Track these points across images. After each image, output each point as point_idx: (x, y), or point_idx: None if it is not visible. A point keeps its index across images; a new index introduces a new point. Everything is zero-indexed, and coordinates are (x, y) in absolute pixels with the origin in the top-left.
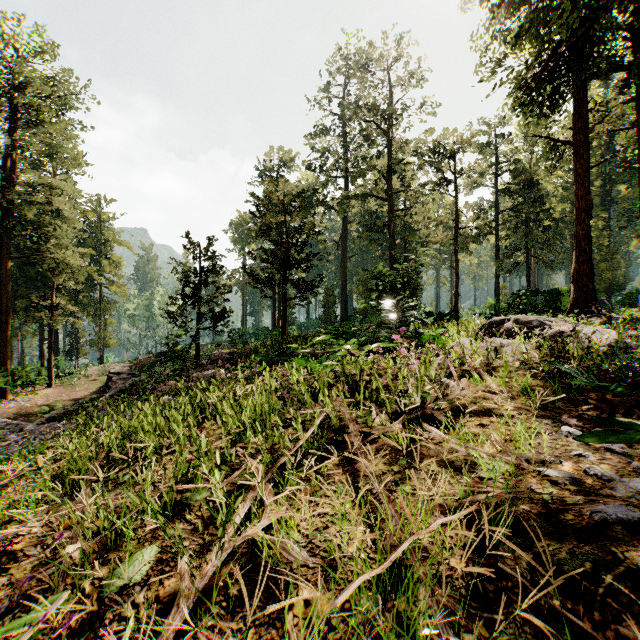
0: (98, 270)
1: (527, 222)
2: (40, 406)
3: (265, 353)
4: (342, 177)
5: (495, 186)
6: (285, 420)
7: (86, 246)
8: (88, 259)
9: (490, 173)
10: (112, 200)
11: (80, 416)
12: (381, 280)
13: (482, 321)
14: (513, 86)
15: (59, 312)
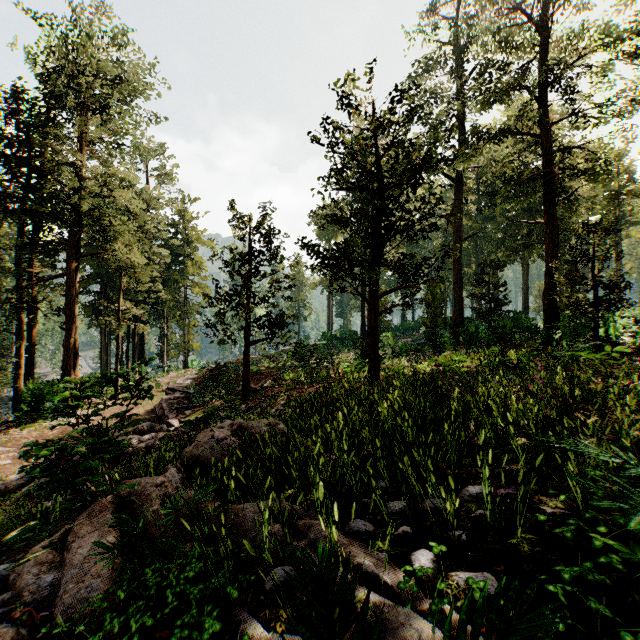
0: (182, 271)
1: None
2: None
3: None
4: (456, 127)
5: None
6: None
7: (171, 247)
8: (167, 259)
9: None
10: (196, 199)
11: None
12: None
13: None
14: None
15: (128, 316)
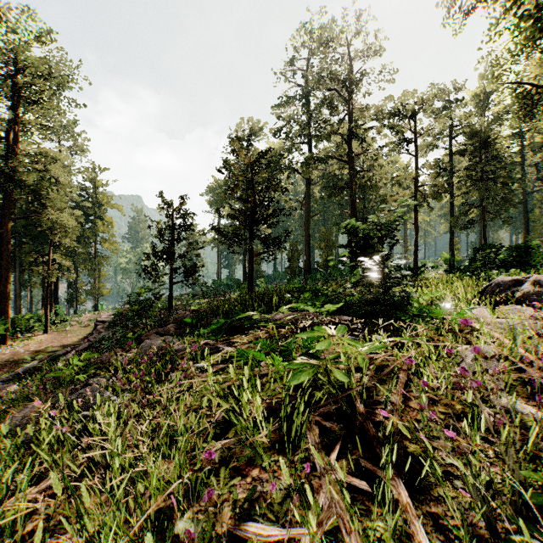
0: (93, 229)
1: (484, 180)
2: (31, 352)
3: (220, 322)
4: (306, 143)
5: (450, 147)
6: (212, 541)
7: (83, 209)
8: (83, 220)
9: (445, 135)
10: (105, 169)
11: (17, 388)
12: (354, 234)
13: (437, 274)
14: (514, 4)
15: (55, 266)
